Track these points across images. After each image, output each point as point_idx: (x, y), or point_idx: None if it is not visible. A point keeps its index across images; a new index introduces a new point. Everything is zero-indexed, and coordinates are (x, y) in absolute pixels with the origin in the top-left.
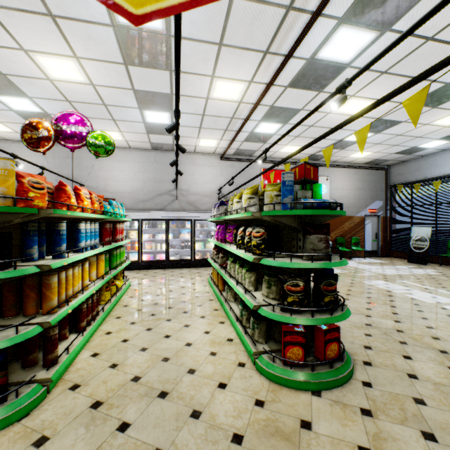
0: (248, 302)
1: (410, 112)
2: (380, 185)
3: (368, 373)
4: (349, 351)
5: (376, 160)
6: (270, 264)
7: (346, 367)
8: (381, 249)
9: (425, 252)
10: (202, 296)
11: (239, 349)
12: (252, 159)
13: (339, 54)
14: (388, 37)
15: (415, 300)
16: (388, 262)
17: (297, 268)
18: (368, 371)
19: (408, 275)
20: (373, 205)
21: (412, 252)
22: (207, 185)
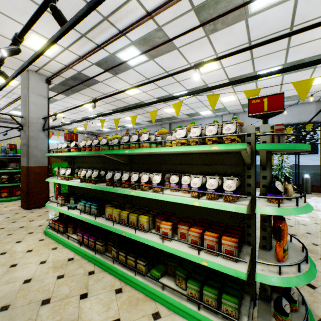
0: None
1: None
2: None
3: None
4: None
5: (90, 131)
6: None
7: None
8: None
9: None
10: None
11: None
12: (14, 122)
13: None
14: (54, 104)
15: None
16: None
17: (8, 173)
18: None
19: None
20: None
21: None
22: None
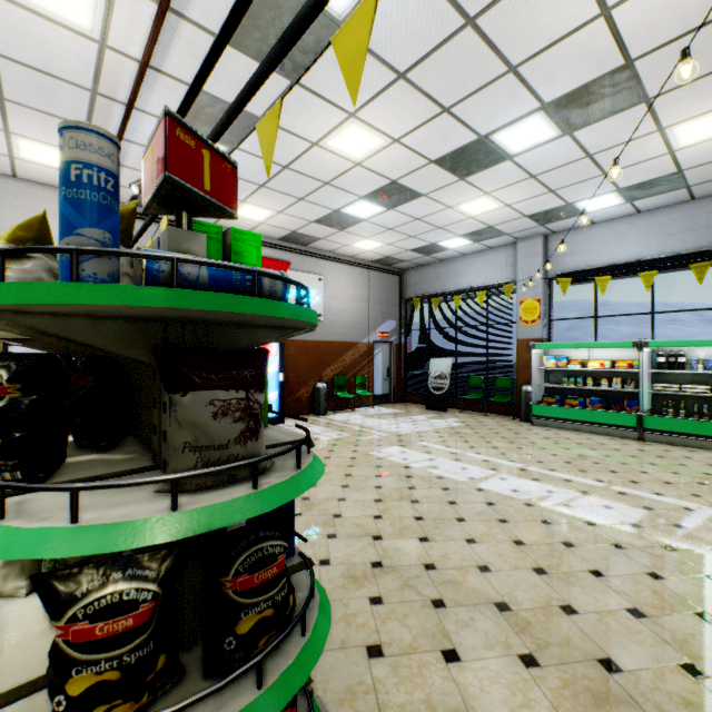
0: None
1: None
2: (394, 297)
3: None
4: (334, 686)
5: (388, 258)
6: None
7: None
8: (394, 391)
9: (445, 394)
10: None
11: None
12: None
13: None
14: None
15: (443, 480)
16: (403, 411)
17: None
18: None
19: (429, 432)
20: (385, 326)
21: (431, 395)
22: None
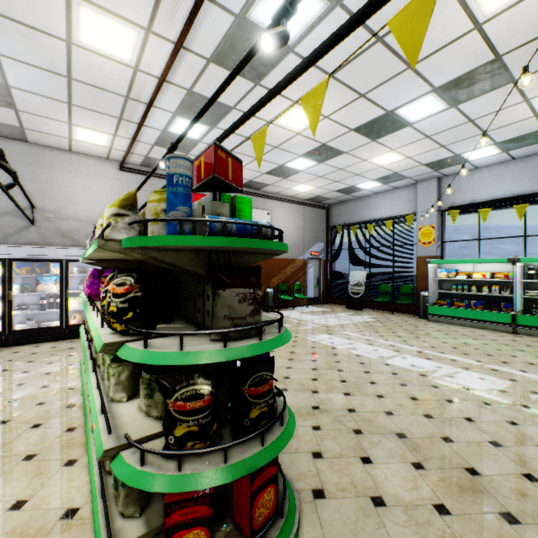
0: (98, 439)
1: (404, 37)
2: (322, 225)
3: (321, 520)
4: (293, 471)
5: (318, 197)
6: (134, 360)
7: (289, 528)
8: (323, 295)
9: (361, 297)
10: (55, 400)
11: (83, 537)
12: None
13: None
14: (338, 17)
15: (360, 357)
16: (329, 310)
17: None
18: (321, 514)
19: (349, 325)
20: (315, 247)
21: (350, 298)
22: (95, 207)
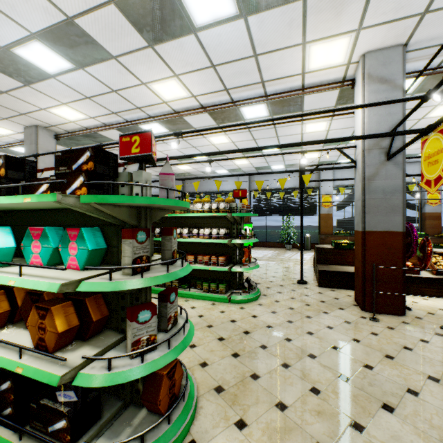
0: None
1: None
2: None
3: None
4: None
5: None
6: None
7: None
8: None
9: None
10: None
11: None
12: None
13: (22, 151)
14: None
15: None
16: None
17: None
18: None
19: None
20: None
21: None
22: None
